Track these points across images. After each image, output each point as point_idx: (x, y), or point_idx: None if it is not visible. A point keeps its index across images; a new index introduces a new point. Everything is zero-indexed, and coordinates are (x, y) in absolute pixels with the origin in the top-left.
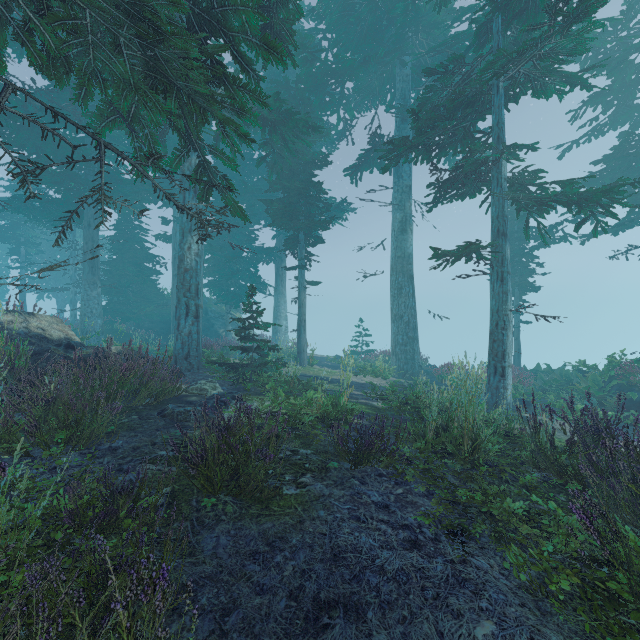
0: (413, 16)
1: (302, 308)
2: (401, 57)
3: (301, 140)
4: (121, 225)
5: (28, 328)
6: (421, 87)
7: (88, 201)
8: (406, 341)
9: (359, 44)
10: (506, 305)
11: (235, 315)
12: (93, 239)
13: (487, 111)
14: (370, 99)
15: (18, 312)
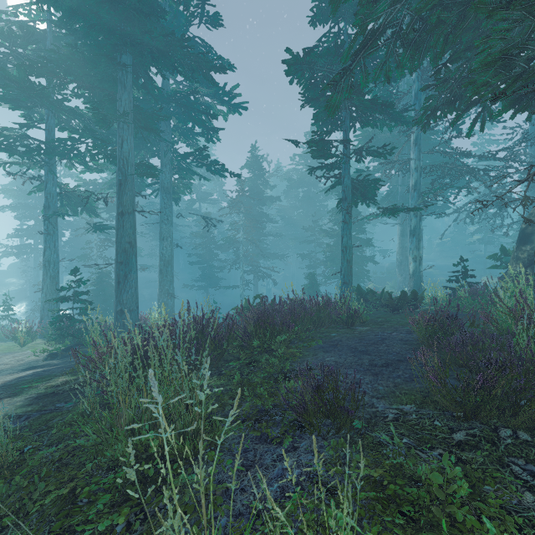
0: None
1: None
2: None
3: None
4: None
5: None
6: None
7: None
8: None
9: None
10: None
11: None
12: None
13: None
14: None
15: None
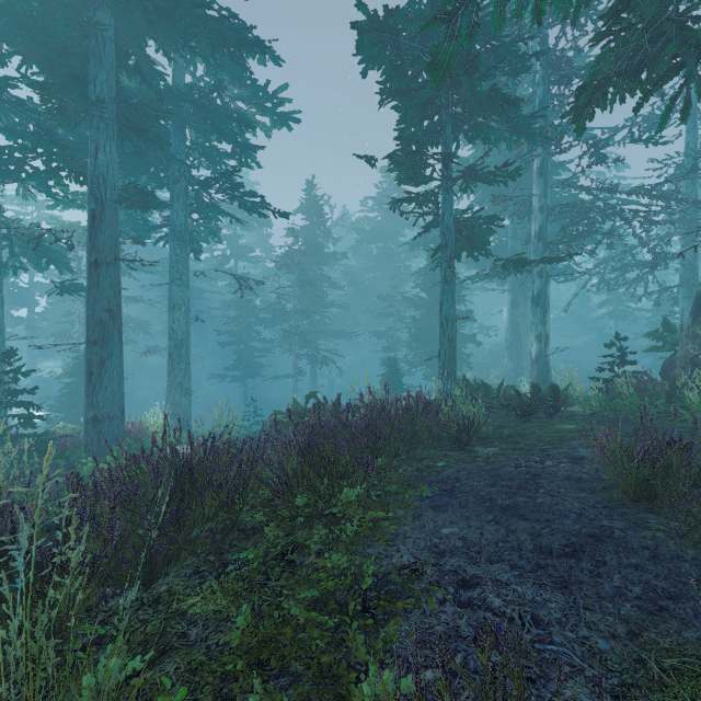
0: None
1: None
2: None
3: None
4: None
5: None
6: None
7: None
8: None
9: None
10: None
11: None
12: None
13: None
14: None
15: None
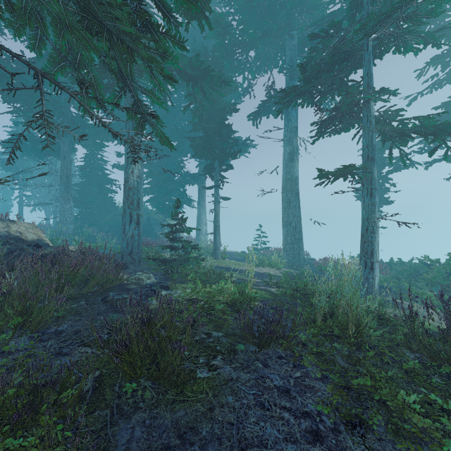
0: (299, 0)
1: (217, 217)
2: (290, 32)
3: (216, 91)
4: (88, 158)
5: (9, 232)
6: (305, 54)
7: (63, 140)
8: (294, 241)
9: (259, 22)
10: (374, 214)
11: (169, 222)
12: (67, 167)
13: (358, 66)
14: (267, 64)
15: (2, 220)
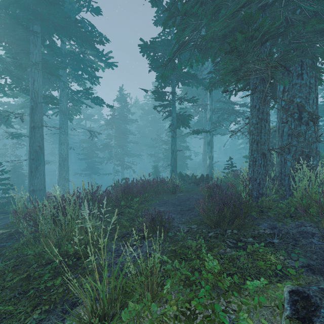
0: None
1: None
2: None
3: None
4: None
5: None
6: None
7: None
8: None
9: None
10: None
11: None
12: None
13: None
14: None
15: None
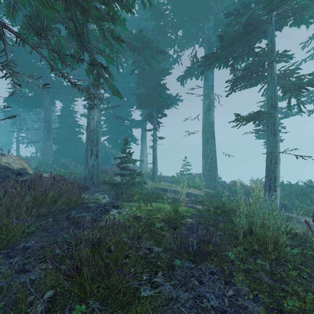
0: None
1: (155, 151)
2: (208, 16)
3: (154, 58)
4: (64, 109)
5: None
6: (219, 32)
7: (46, 97)
8: (211, 169)
9: (185, 10)
10: (276, 149)
11: (121, 155)
12: (48, 116)
13: (262, 37)
14: (190, 41)
15: None
